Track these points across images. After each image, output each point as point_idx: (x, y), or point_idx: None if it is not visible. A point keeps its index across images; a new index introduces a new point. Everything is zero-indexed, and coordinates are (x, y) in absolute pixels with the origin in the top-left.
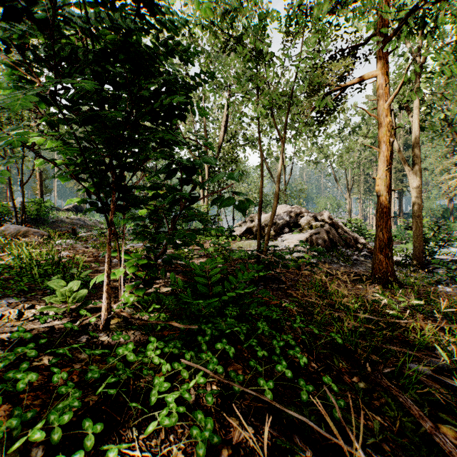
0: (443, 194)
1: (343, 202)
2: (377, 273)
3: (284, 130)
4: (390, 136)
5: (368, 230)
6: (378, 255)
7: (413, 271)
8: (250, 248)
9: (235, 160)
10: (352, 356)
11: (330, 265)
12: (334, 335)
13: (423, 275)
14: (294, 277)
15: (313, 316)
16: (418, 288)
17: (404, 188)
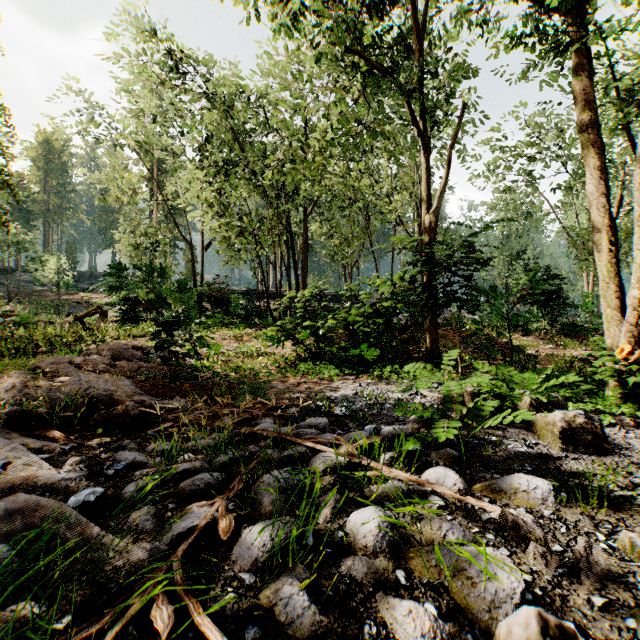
0: None
1: None
2: None
3: None
4: None
5: None
6: None
7: None
8: None
9: None
10: None
11: None
12: None
13: None
14: None
15: None
16: None
17: None
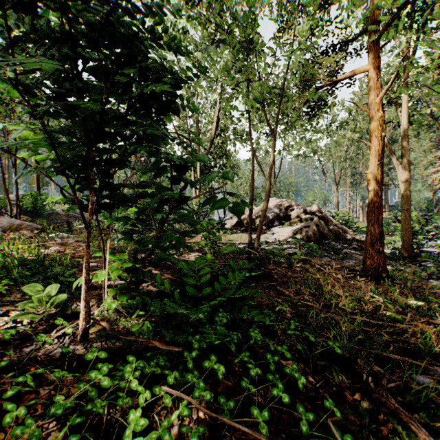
0: (428, 187)
1: (331, 195)
2: (368, 268)
3: (276, 124)
4: (381, 130)
5: (356, 222)
6: (369, 250)
7: (402, 264)
8: (241, 242)
9: (226, 154)
10: (352, 368)
11: (321, 259)
12: (332, 344)
13: (414, 270)
14: (286, 273)
15: (307, 319)
16: (411, 283)
17: (390, 181)
